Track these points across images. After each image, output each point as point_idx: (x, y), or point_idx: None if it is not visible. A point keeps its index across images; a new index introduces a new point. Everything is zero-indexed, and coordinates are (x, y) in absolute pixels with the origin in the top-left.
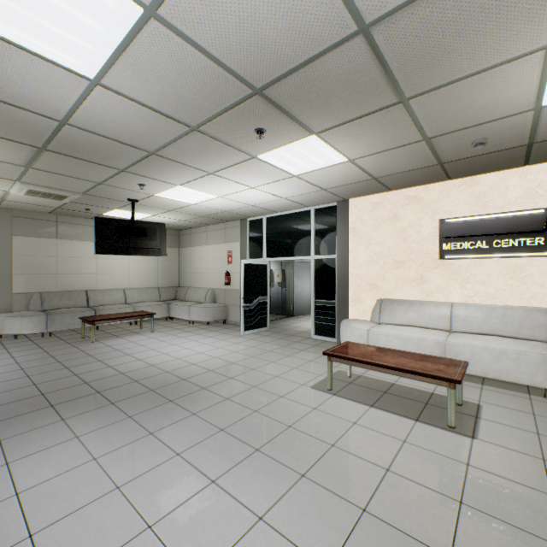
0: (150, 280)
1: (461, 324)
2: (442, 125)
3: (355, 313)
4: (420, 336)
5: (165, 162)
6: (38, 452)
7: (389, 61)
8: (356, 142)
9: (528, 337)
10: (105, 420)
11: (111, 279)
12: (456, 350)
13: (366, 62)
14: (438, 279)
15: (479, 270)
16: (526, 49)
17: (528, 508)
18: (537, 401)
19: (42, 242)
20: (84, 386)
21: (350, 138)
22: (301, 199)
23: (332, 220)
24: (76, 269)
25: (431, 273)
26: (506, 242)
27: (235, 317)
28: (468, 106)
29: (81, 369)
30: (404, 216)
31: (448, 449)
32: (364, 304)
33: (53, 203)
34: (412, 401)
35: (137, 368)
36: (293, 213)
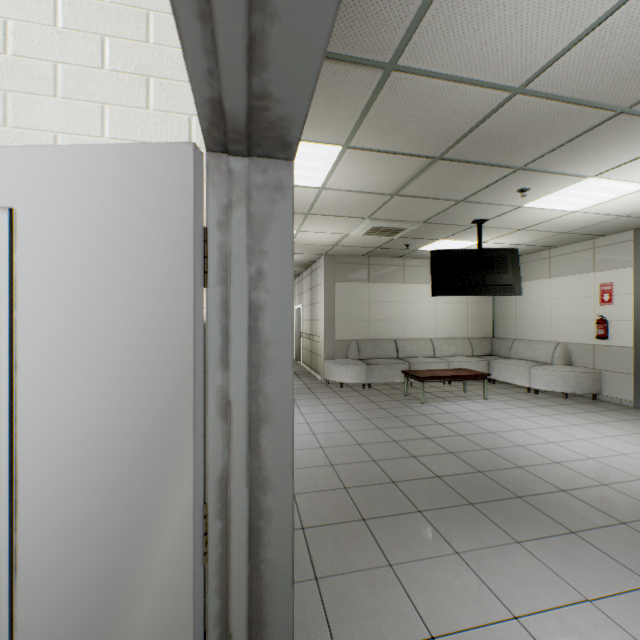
0: (458, 329)
1: None
2: None
3: None
4: None
5: (624, 128)
6: (547, 612)
7: None
8: None
9: None
10: (604, 575)
11: (416, 326)
12: None
13: None
14: None
15: None
16: None
17: None
18: None
19: (356, 287)
20: (483, 478)
21: None
22: None
23: None
24: (384, 315)
25: None
26: None
27: (619, 392)
28: None
29: (449, 445)
30: None
31: None
32: None
33: (376, 242)
34: None
35: (534, 463)
36: None
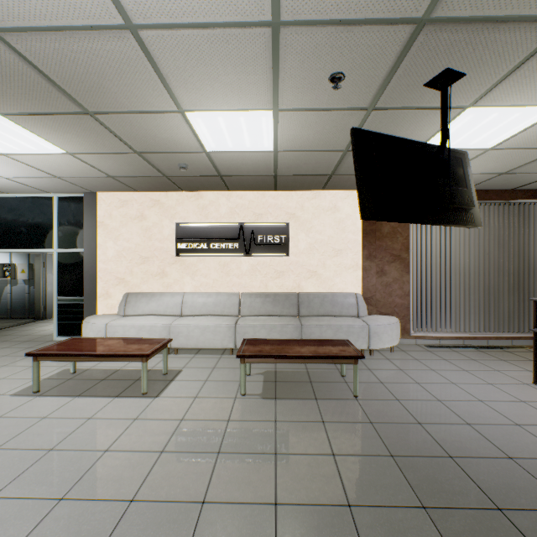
0: None
1: (189, 309)
2: (143, 144)
3: (104, 308)
4: (153, 323)
5: None
6: None
7: (46, 72)
8: (64, 137)
9: (228, 313)
10: None
11: None
12: (178, 331)
13: (19, 63)
14: (176, 273)
15: (203, 266)
16: (167, 108)
17: (159, 434)
18: (223, 358)
19: None
20: None
21: (53, 131)
22: (33, 183)
23: (79, 211)
24: None
25: (171, 268)
26: (219, 245)
27: None
28: (154, 136)
29: None
30: (150, 217)
31: (128, 412)
32: (113, 299)
33: None
34: (126, 381)
35: None
36: (30, 197)
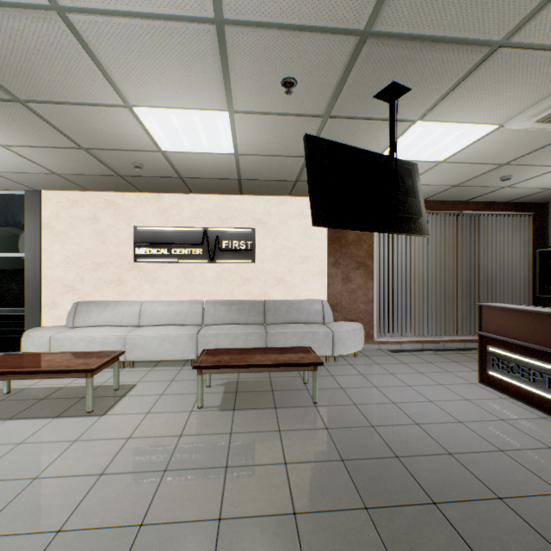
0: None
1: (147, 319)
2: (89, 140)
3: (50, 319)
4: (105, 334)
5: None
6: None
7: None
8: None
9: (191, 323)
10: None
11: None
12: (134, 342)
13: None
14: (134, 281)
15: (164, 272)
16: (112, 102)
17: (101, 455)
18: (184, 370)
19: None
20: None
21: None
22: None
23: (20, 211)
24: None
25: (128, 274)
26: (181, 250)
27: None
28: (101, 131)
29: None
30: (104, 219)
31: (68, 433)
32: (61, 309)
33: None
34: (69, 399)
35: None
36: None
